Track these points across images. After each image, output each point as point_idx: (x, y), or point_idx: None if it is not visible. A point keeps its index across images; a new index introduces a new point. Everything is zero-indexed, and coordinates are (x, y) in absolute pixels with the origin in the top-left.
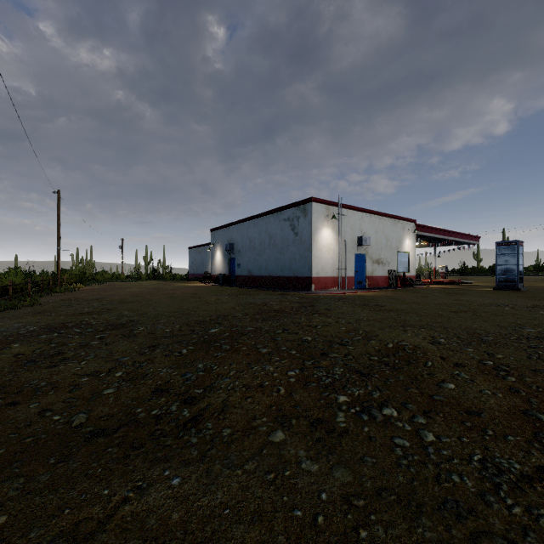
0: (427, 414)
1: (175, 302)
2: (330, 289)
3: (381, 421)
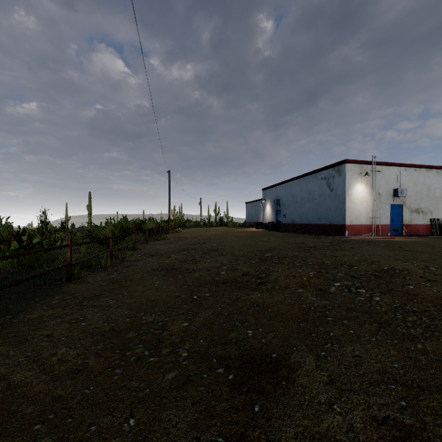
0: (382, 293)
1: (241, 240)
2: (363, 235)
3: (354, 292)
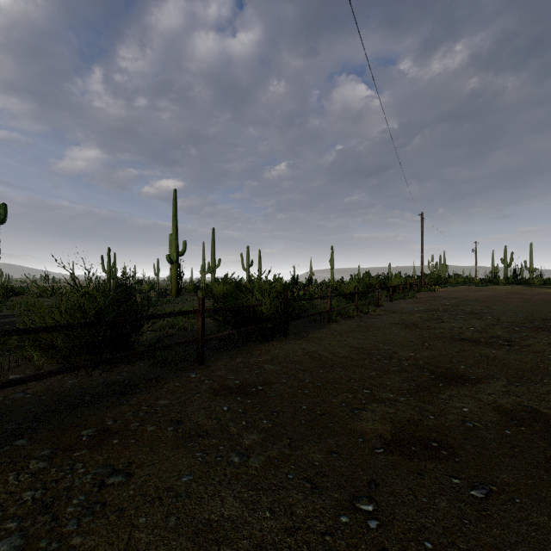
0: None
1: (527, 304)
2: None
3: None
